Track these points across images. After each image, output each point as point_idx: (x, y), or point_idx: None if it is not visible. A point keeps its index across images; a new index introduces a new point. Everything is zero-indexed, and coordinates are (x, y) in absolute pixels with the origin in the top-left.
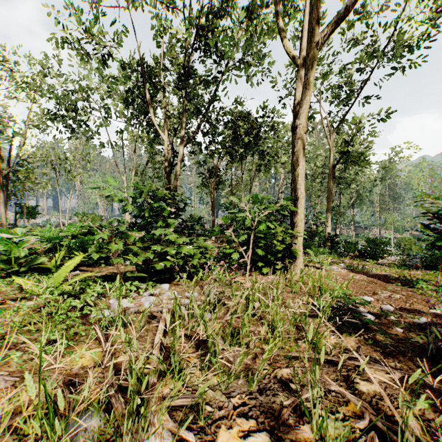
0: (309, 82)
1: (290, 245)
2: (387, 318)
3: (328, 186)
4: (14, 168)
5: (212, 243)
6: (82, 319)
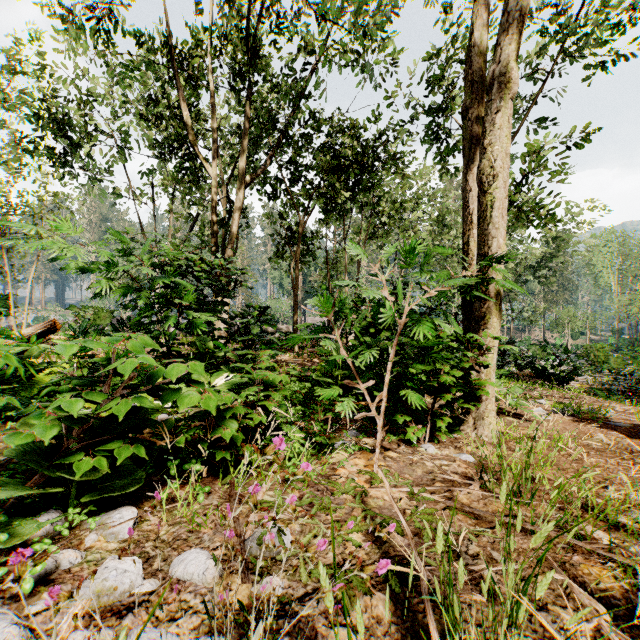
0: None
1: (469, 371)
2: None
3: None
4: None
5: (293, 358)
6: None
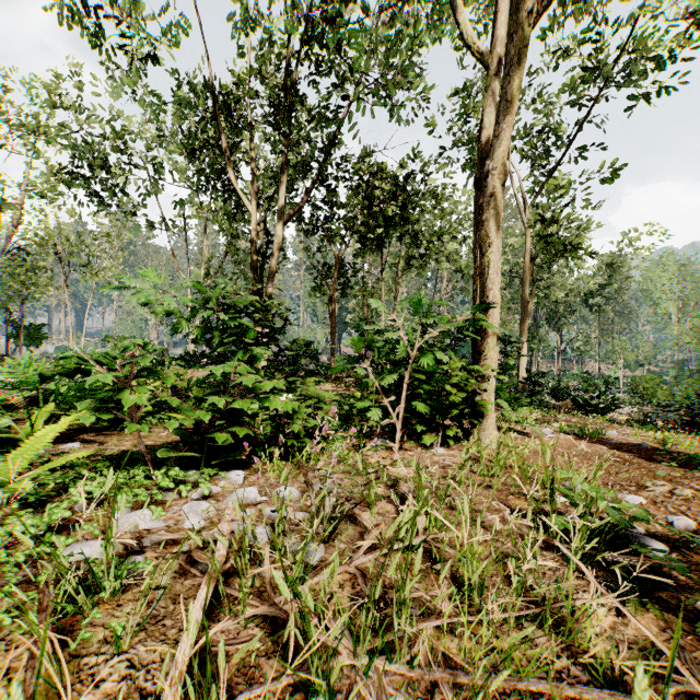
0: (509, 90)
1: (473, 392)
2: (691, 547)
3: (523, 293)
4: (3, 263)
5: (331, 387)
6: (34, 566)
